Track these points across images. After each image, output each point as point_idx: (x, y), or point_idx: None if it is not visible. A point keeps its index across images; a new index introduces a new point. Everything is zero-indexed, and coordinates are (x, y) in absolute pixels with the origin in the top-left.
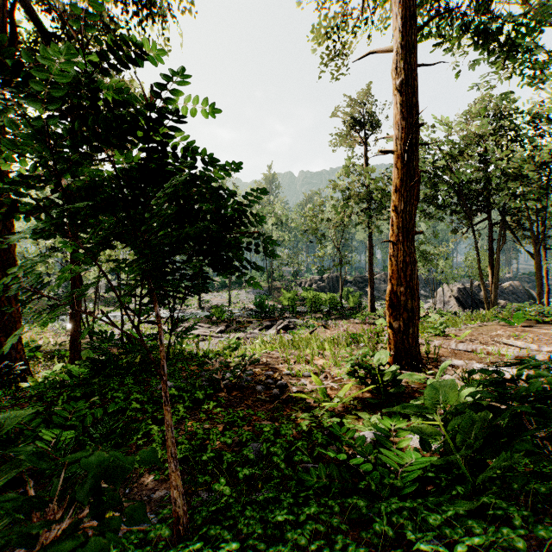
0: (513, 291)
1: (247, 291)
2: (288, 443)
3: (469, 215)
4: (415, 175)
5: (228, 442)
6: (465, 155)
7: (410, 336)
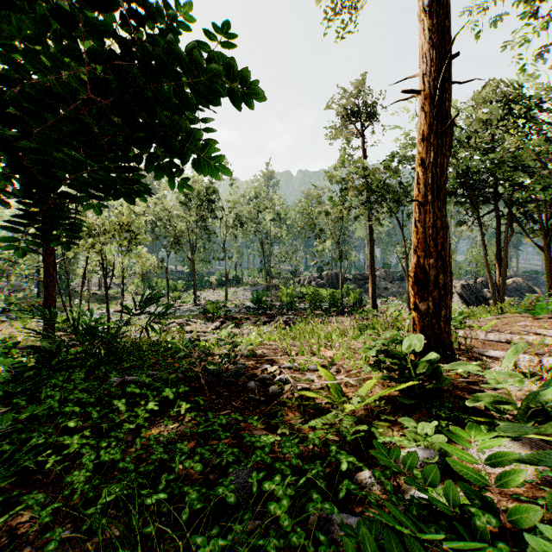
0: (516, 288)
1: (244, 288)
2: (292, 466)
3: (477, 205)
4: (447, 119)
5: (197, 468)
6: (473, 142)
7: (441, 320)
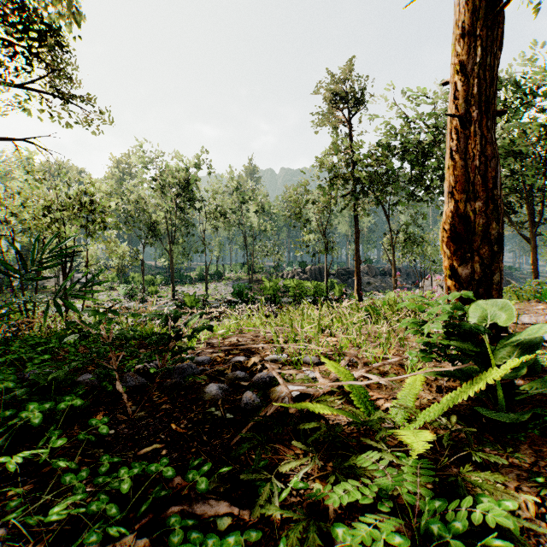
0: None
1: (226, 283)
2: None
3: None
4: (500, 2)
5: None
6: None
7: (494, 288)
